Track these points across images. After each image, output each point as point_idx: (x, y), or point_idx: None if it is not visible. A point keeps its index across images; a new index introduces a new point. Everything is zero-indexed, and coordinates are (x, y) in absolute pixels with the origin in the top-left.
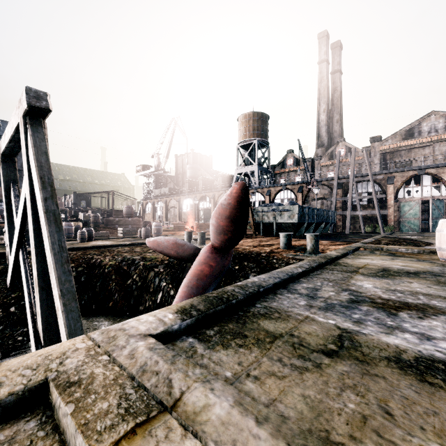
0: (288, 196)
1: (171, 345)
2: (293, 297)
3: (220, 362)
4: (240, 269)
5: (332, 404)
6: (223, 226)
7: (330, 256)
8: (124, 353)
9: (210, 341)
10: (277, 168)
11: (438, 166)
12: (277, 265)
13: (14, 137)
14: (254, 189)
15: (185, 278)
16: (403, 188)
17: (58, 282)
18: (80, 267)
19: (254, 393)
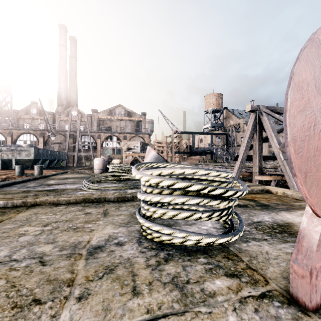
0: (31, 139)
1: None
2: (12, 187)
3: None
4: None
5: None
6: None
7: (45, 175)
8: None
9: None
10: (20, 114)
11: (118, 133)
12: None
13: None
14: None
15: None
16: (105, 141)
17: None
18: None
19: None
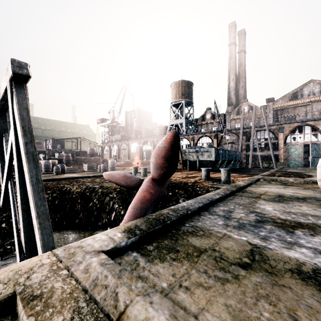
0: (207, 141)
1: (119, 259)
2: (213, 218)
3: (158, 274)
4: (173, 195)
5: (250, 313)
6: (160, 163)
7: (239, 185)
8: (80, 268)
9: (150, 255)
10: (198, 121)
11: (315, 120)
12: (199, 192)
13: (4, 97)
14: (182, 136)
15: (132, 202)
16: (290, 135)
17: (35, 206)
18: (54, 193)
19: (185, 302)
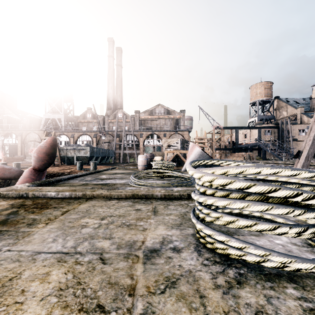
0: (87, 139)
1: None
2: (74, 180)
3: None
4: None
5: None
6: (41, 157)
7: (98, 170)
8: (19, 188)
9: None
10: (79, 119)
11: (159, 131)
12: None
13: None
14: (60, 132)
15: None
16: (146, 140)
17: None
18: None
19: None
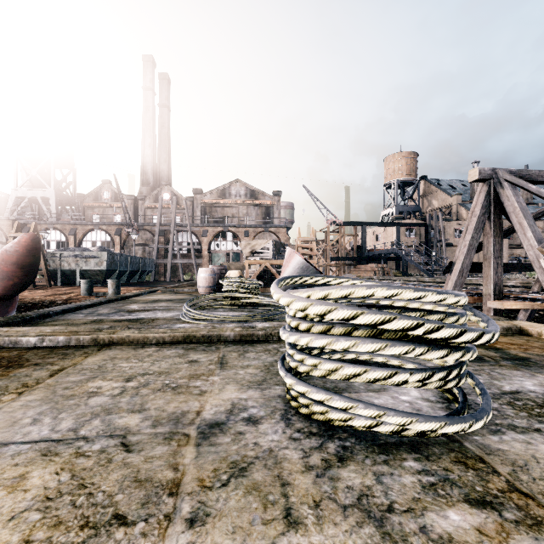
0: (103, 239)
1: None
2: (77, 315)
3: None
4: None
5: None
6: (8, 271)
7: (123, 295)
8: None
9: None
10: (87, 200)
11: (236, 226)
12: None
13: None
14: (48, 223)
15: None
16: (215, 241)
17: None
18: None
19: None
